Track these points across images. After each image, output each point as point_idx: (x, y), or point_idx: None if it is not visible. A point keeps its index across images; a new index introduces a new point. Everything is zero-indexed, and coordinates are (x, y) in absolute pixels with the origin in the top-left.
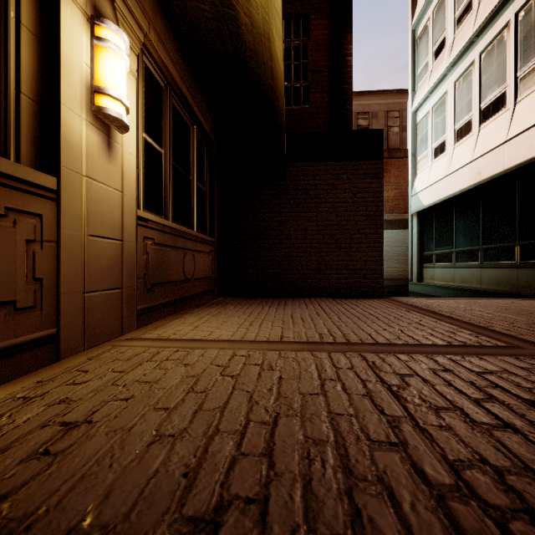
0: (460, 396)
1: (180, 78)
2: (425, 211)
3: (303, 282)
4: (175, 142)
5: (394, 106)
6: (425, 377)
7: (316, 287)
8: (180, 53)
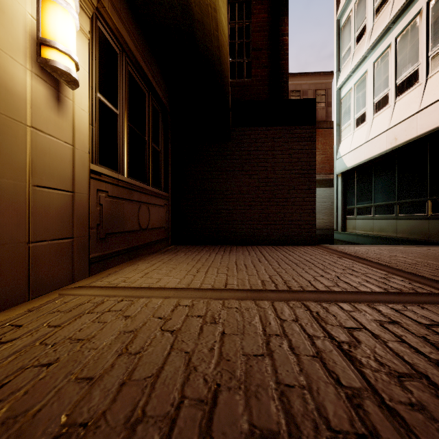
0: (418, 357)
1: (135, 48)
2: (348, 171)
3: (245, 231)
4: (130, 105)
5: (321, 85)
6: (374, 331)
7: (257, 236)
8: (135, 25)
